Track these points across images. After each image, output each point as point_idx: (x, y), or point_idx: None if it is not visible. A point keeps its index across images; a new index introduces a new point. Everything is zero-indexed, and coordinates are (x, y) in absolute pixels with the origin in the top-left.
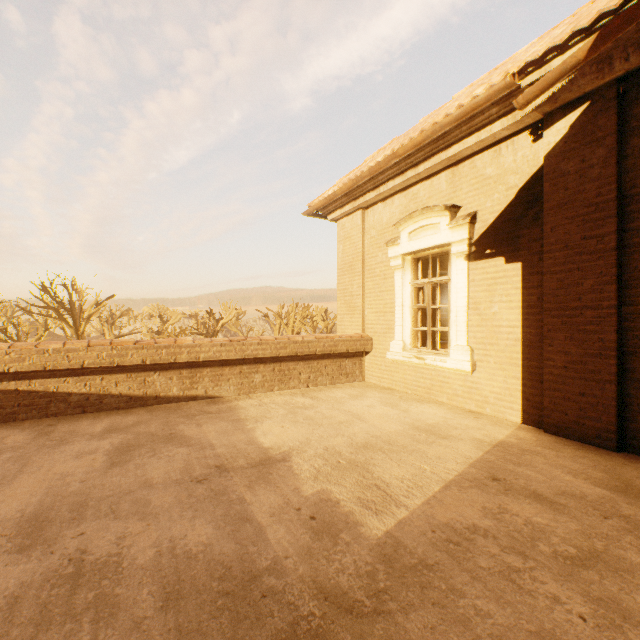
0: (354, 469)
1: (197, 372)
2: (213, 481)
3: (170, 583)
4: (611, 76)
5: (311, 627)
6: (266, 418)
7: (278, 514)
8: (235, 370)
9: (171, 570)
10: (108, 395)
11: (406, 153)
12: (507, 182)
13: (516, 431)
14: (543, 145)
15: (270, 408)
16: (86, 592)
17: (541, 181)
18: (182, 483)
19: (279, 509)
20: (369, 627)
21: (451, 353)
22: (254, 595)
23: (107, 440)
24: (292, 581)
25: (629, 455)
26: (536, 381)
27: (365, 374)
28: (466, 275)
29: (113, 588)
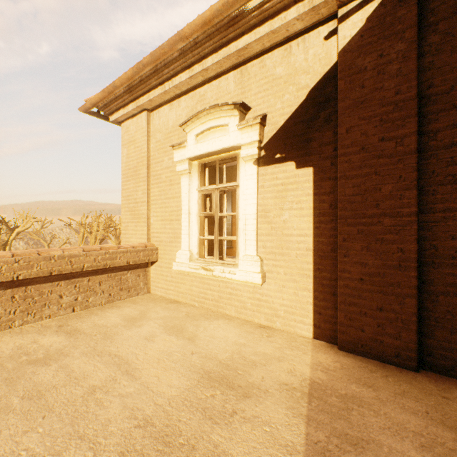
0: None
1: None
2: None
3: None
4: None
5: None
6: None
7: None
8: None
9: None
10: None
11: (193, 34)
12: (298, 82)
13: (316, 354)
14: (338, 39)
15: None
16: None
17: (334, 81)
18: None
19: None
20: None
21: (240, 264)
22: None
23: None
24: None
25: (430, 375)
26: (329, 293)
27: (151, 285)
28: (256, 180)
29: None
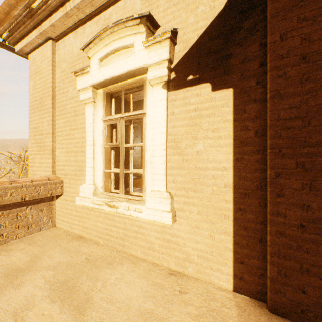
0: None
1: None
2: None
3: None
4: None
5: None
6: None
7: None
8: None
9: None
10: None
11: None
12: None
13: None
14: None
15: None
16: None
17: None
18: None
19: None
20: None
21: (147, 200)
22: None
23: None
24: None
25: None
26: (253, 239)
27: (56, 219)
28: (165, 106)
29: None
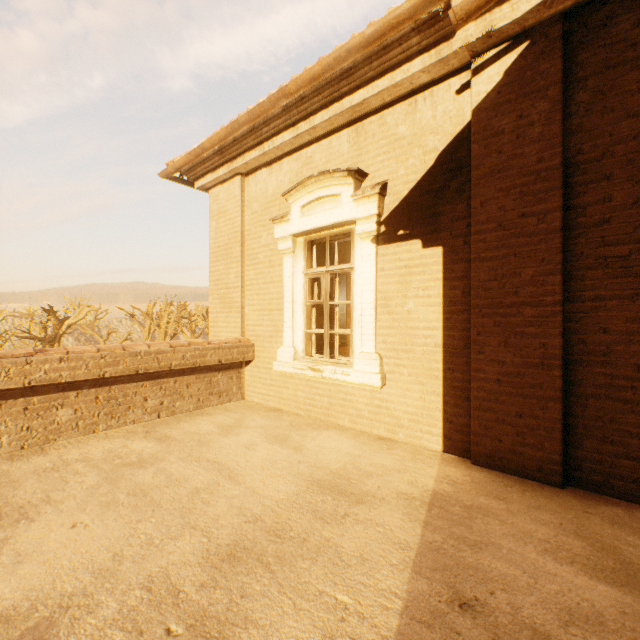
0: None
1: None
2: None
3: None
4: (559, 5)
5: None
6: (48, 505)
7: None
8: (13, 407)
9: None
10: None
11: (299, 90)
12: (425, 144)
13: (443, 468)
14: (472, 95)
15: (71, 474)
16: None
17: (467, 143)
18: None
19: None
20: None
21: (356, 363)
22: None
23: None
24: None
25: (577, 491)
26: (461, 398)
27: (245, 390)
28: (374, 262)
29: None
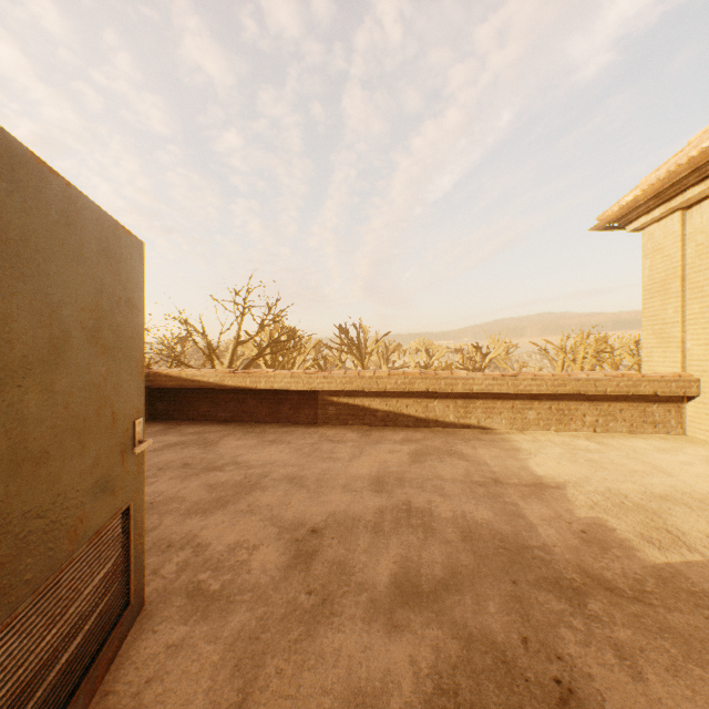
0: (640, 512)
1: (470, 403)
2: (489, 487)
3: (464, 531)
4: None
5: (571, 584)
6: (540, 453)
7: (548, 521)
8: (506, 404)
9: (464, 525)
10: (401, 414)
11: None
12: None
13: None
14: None
15: (544, 445)
16: (415, 519)
17: None
18: (465, 483)
19: (549, 518)
20: (626, 603)
21: None
22: (525, 555)
23: (405, 446)
24: (558, 559)
25: None
26: None
27: (686, 426)
28: None
29: (430, 522)
